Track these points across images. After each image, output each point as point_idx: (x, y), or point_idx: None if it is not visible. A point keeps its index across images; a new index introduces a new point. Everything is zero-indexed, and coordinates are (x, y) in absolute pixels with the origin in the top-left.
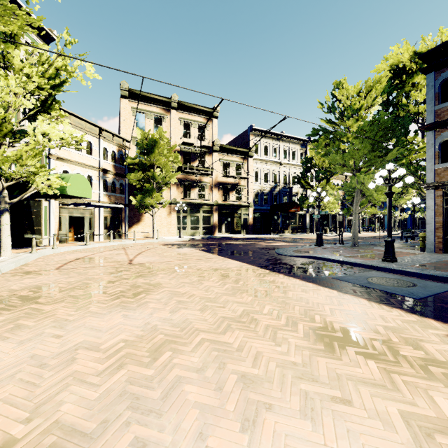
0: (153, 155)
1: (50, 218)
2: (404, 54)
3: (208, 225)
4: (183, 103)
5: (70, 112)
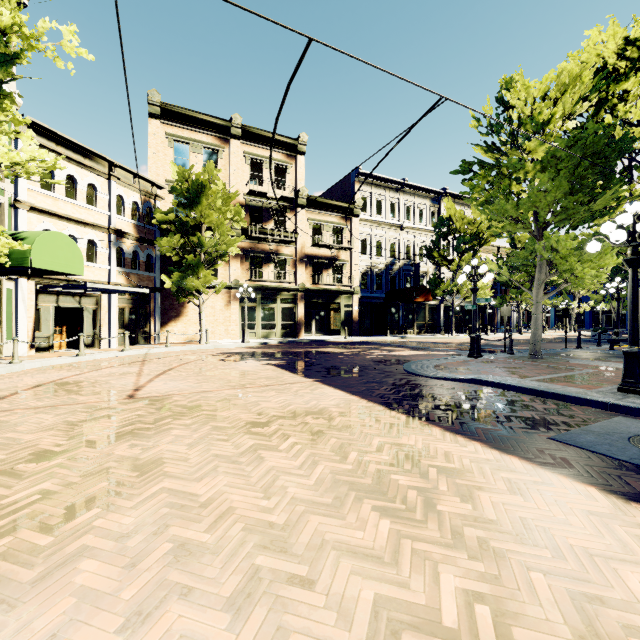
0: (199, 209)
1: (18, 309)
2: (607, 44)
3: (290, 321)
4: (250, 129)
5: (55, 131)
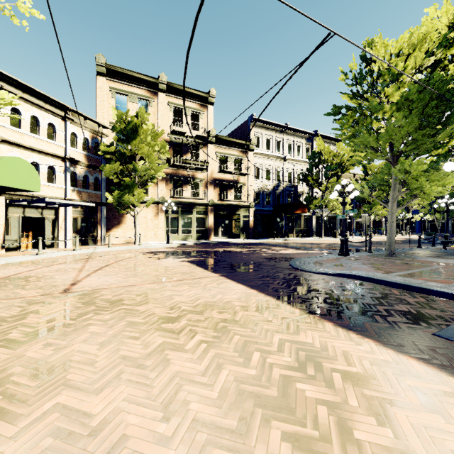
0: (134, 143)
1: None
2: (441, 19)
3: (203, 228)
4: (173, 85)
5: (21, 82)
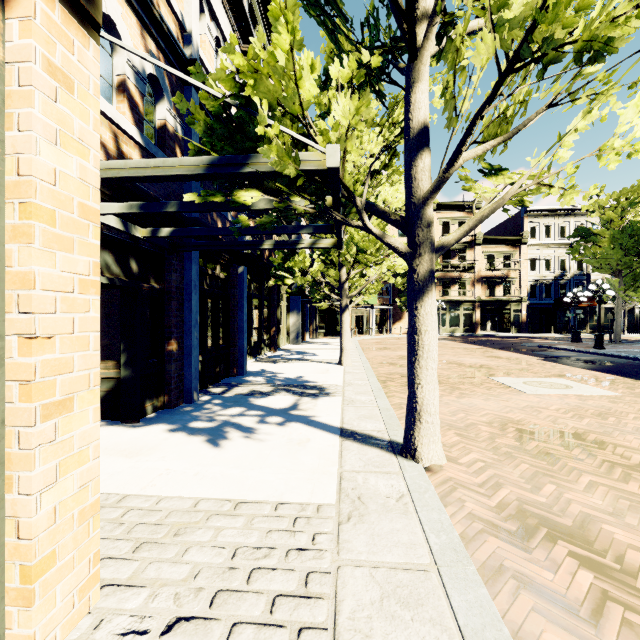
0: None
1: None
2: None
3: (470, 322)
4: (442, 203)
5: None
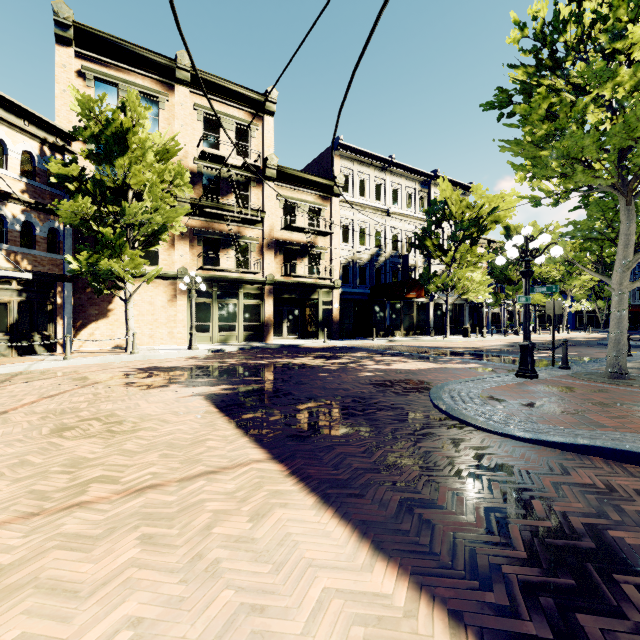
0: (121, 163)
1: None
2: None
3: (256, 321)
4: (203, 74)
5: None
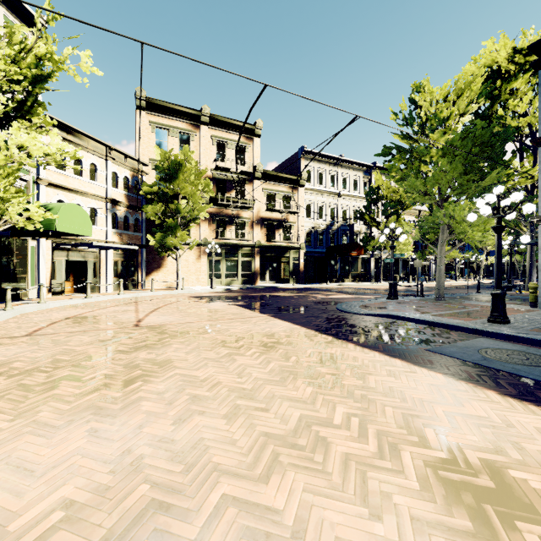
0: (177, 182)
1: (39, 262)
2: (500, 52)
3: (249, 271)
4: (216, 117)
5: (66, 124)
